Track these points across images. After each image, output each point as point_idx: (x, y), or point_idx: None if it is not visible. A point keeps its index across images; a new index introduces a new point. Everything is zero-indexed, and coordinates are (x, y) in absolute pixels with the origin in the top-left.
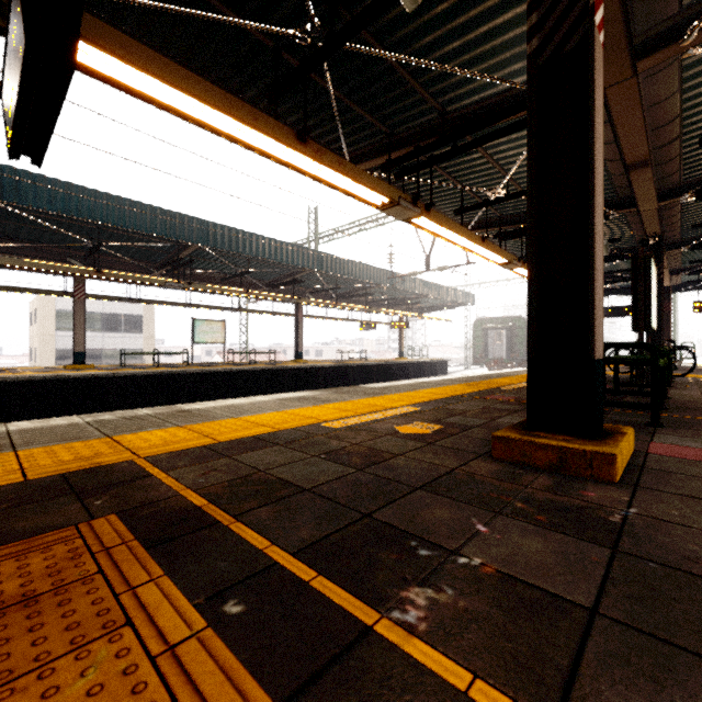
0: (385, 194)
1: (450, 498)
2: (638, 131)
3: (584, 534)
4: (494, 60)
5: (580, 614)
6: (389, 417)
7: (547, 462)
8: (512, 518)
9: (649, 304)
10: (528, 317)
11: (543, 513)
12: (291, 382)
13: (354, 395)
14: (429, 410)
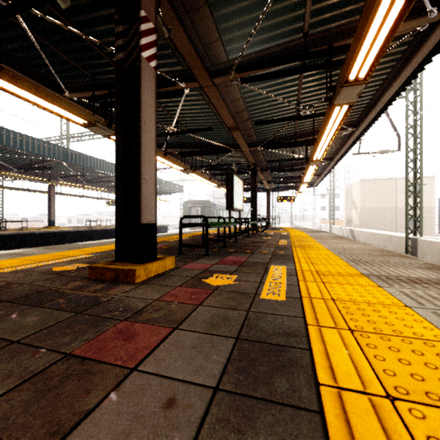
0: (83, 117)
1: (20, 304)
2: (226, 112)
3: (74, 309)
4: None
5: (4, 345)
6: (61, 262)
7: (111, 277)
8: (45, 308)
9: (232, 197)
10: (115, 201)
11: (69, 303)
12: (40, 243)
13: (58, 249)
14: (97, 256)
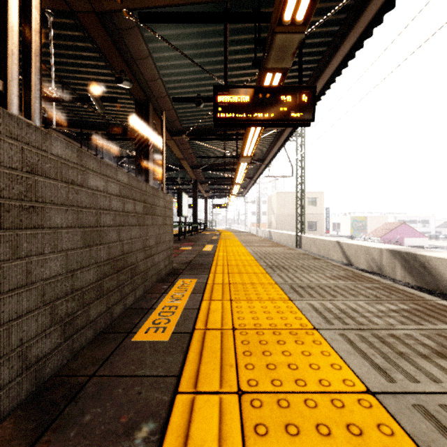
0: None
1: None
2: (178, 151)
3: None
4: (130, 117)
5: None
6: None
7: None
8: None
9: (182, 208)
10: None
11: None
12: None
13: None
14: None
